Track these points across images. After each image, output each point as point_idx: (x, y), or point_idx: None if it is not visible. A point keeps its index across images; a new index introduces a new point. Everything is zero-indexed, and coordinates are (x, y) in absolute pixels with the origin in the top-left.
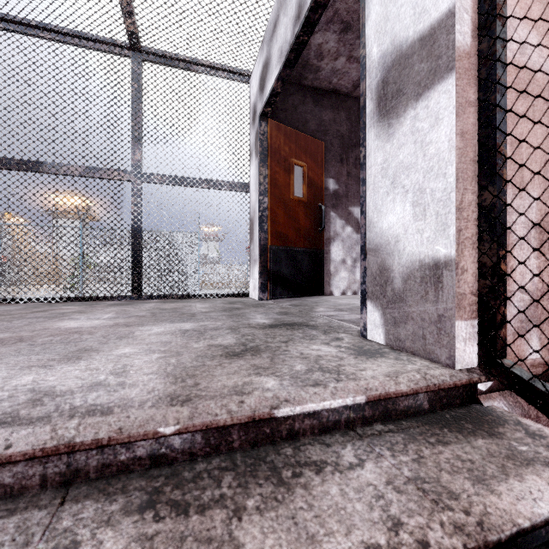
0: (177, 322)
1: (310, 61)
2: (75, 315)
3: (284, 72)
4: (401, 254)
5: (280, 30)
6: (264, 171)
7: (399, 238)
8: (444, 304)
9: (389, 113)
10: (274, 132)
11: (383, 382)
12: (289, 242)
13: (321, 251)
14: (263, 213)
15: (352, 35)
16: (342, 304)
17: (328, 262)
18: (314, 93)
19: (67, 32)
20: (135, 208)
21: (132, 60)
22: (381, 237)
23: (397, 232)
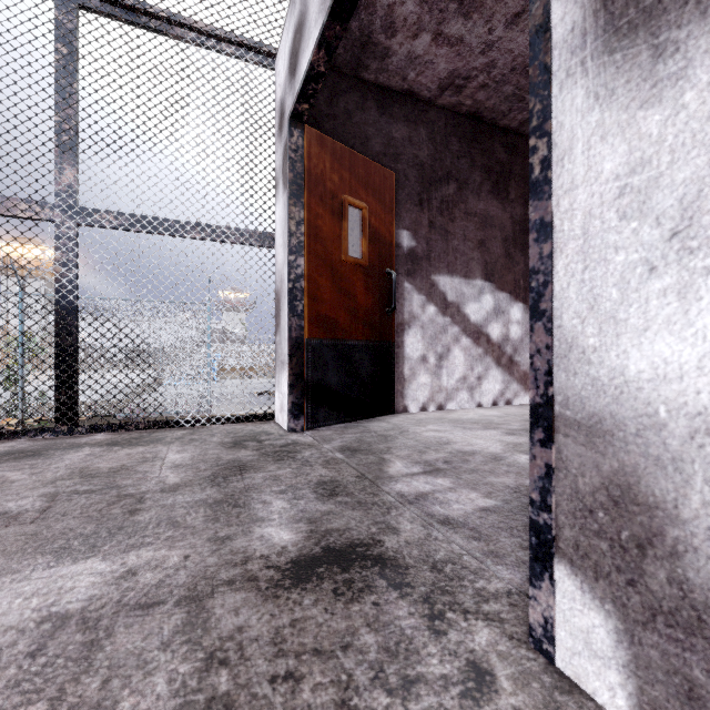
0: (69, 558)
1: (375, 36)
2: None
3: (330, 29)
4: None
5: None
6: (297, 212)
7: None
8: None
9: (656, 13)
10: (314, 148)
11: None
12: (340, 331)
13: (390, 345)
14: (296, 283)
15: None
16: (430, 442)
17: (401, 360)
18: (379, 95)
19: None
20: (64, 269)
21: (57, 4)
22: (617, 397)
23: (705, 401)
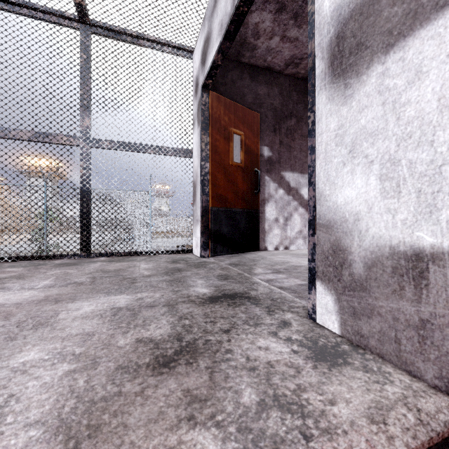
0: (112, 294)
1: (248, 39)
2: (11, 282)
3: (224, 44)
4: (362, 235)
5: (220, 4)
6: (206, 138)
7: (360, 216)
8: (431, 308)
9: (345, 72)
10: (214, 103)
11: (371, 438)
12: (228, 203)
13: (257, 211)
14: (205, 177)
15: (286, 15)
16: (278, 262)
17: (263, 220)
18: (250, 70)
19: (15, 1)
20: (84, 171)
21: (81, 32)
22: (335, 212)
23: (357, 209)
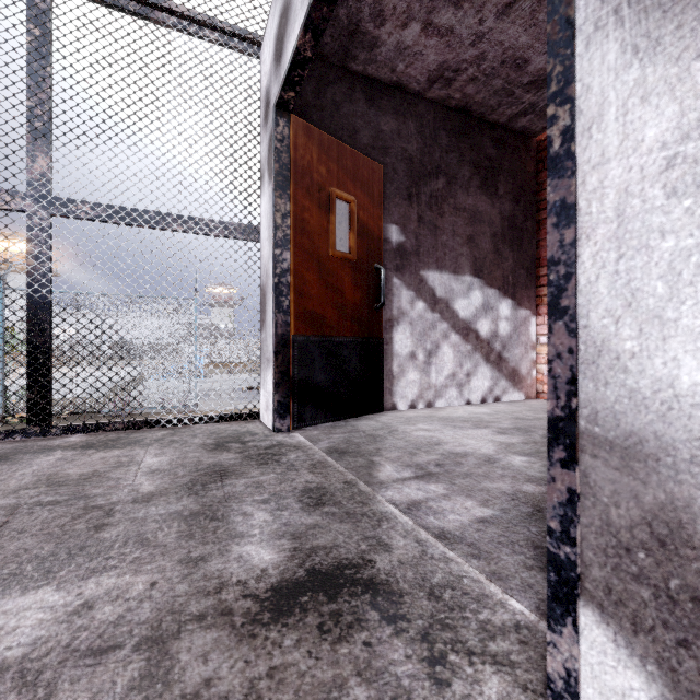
0: (18, 588)
1: (363, 25)
2: None
3: (317, 11)
4: None
5: None
6: (283, 204)
7: None
8: None
9: None
10: (300, 139)
11: None
12: (327, 328)
13: (378, 341)
14: (282, 278)
15: None
16: (421, 443)
17: (390, 357)
18: (367, 86)
19: None
20: (36, 262)
21: None
22: (664, 413)
23: None
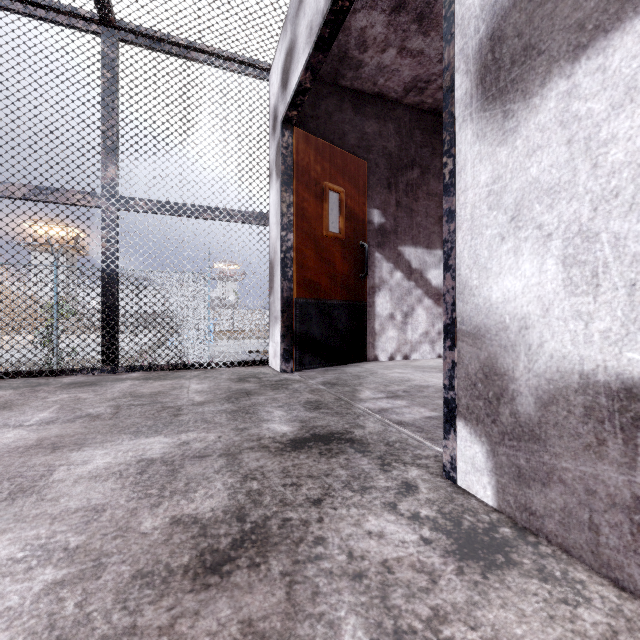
0: (143, 436)
1: (350, 52)
2: None
3: (315, 57)
4: (533, 352)
5: None
6: (288, 197)
7: (529, 321)
8: None
9: (504, 93)
10: (301, 145)
11: None
12: (322, 293)
13: (363, 304)
14: (287, 254)
15: (406, 17)
16: (394, 380)
17: (373, 317)
18: (354, 98)
19: None
20: (108, 245)
21: (103, 39)
22: (487, 314)
23: (525, 311)
